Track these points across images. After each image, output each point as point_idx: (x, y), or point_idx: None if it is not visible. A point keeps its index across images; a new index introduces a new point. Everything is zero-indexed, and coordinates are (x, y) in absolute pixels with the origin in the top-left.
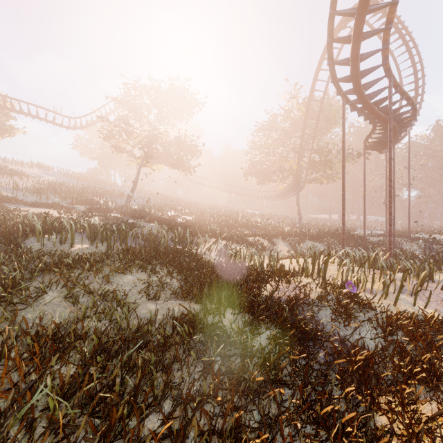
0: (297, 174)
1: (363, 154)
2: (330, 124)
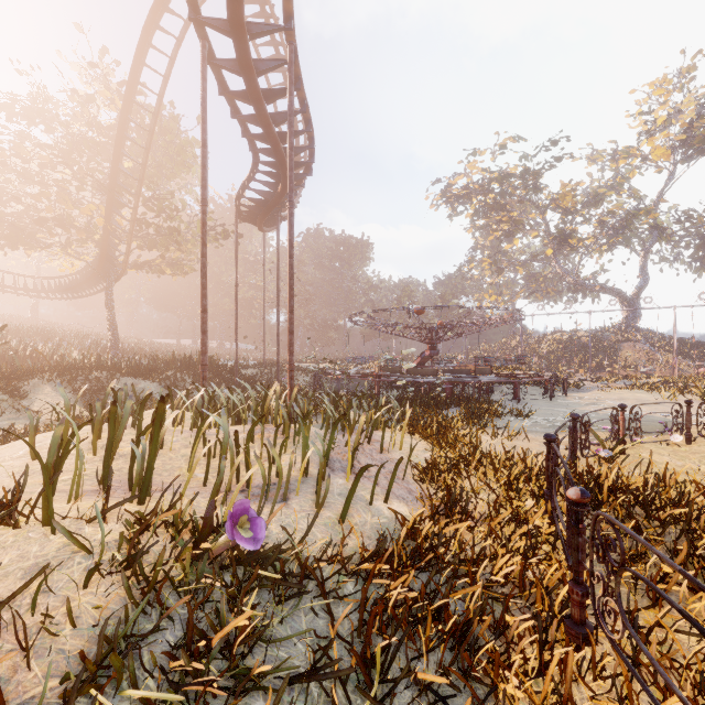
0: (108, 240)
1: (235, 221)
2: (178, 162)
